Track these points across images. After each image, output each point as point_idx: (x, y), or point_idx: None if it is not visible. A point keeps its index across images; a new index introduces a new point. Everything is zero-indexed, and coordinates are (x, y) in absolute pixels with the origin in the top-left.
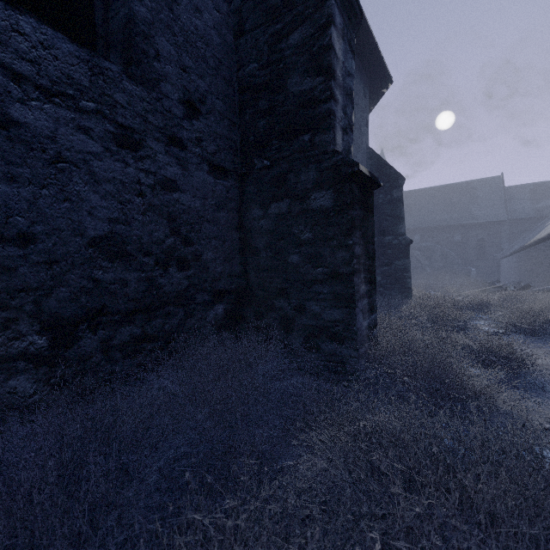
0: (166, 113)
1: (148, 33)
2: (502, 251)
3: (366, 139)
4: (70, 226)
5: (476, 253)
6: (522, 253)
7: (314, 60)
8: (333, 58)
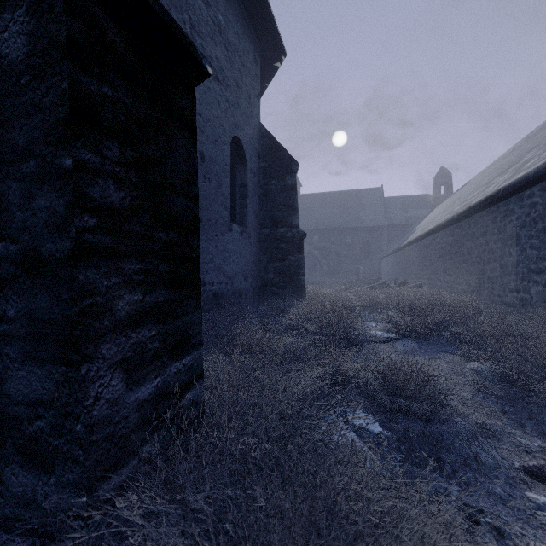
0: None
1: None
2: (382, 252)
3: (257, 114)
4: None
5: (363, 254)
6: (398, 254)
7: None
8: None
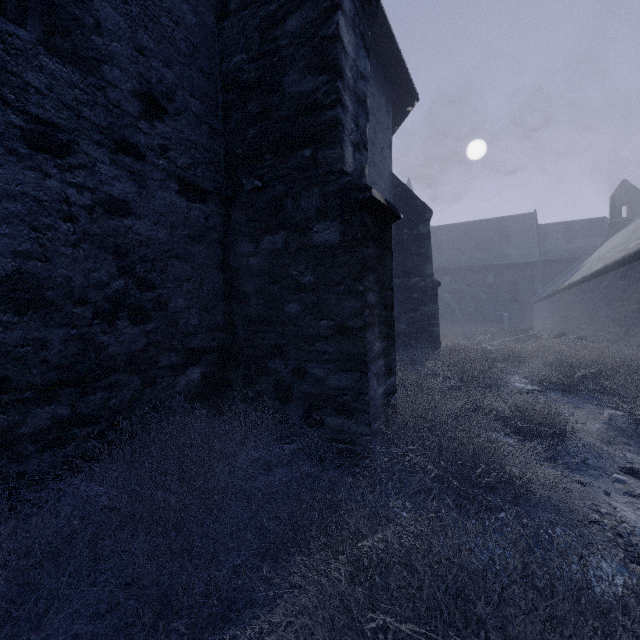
0: (112, 107)
1: None
2: (535, 294)
3: (389, 164)
4: None
5: (509, 297)
6: (556, 298)
7: (316, 53)
8: (340, 51)
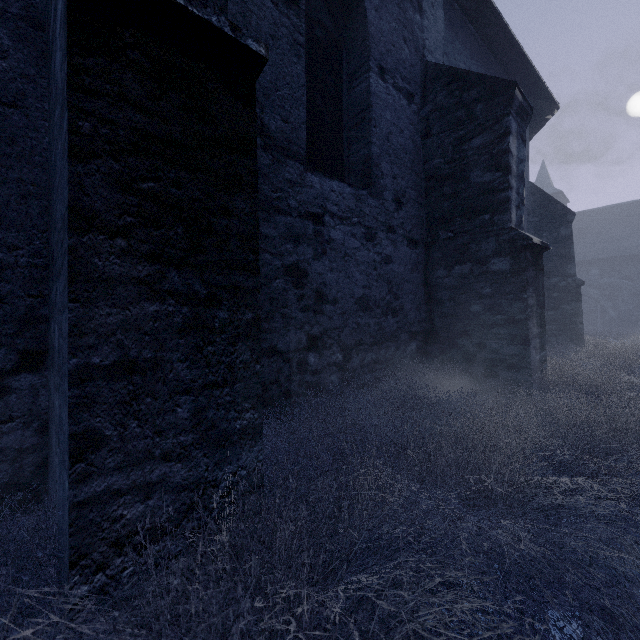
0: (386, 211)
1: (378, 163)
2: None
3: (527, 174)
4: (349, 292)
5: None
6: None
7: (493, 160)
8: (509, 158)
